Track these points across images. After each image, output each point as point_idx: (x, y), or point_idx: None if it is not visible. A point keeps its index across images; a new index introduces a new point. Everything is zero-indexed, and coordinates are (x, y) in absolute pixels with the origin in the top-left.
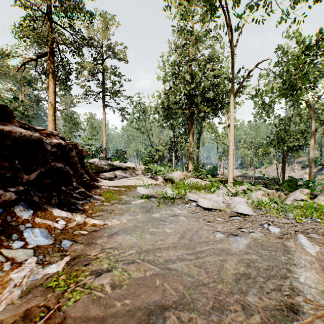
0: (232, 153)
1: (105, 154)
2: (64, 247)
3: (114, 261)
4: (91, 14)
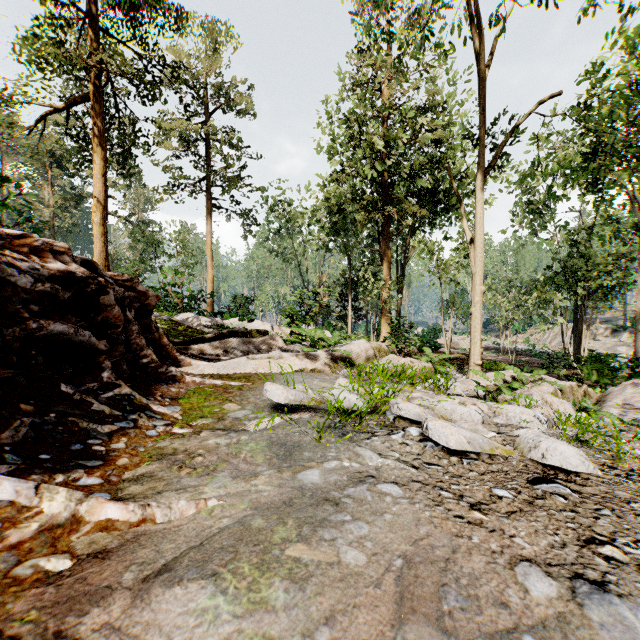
0: (479, 300)
1: (210, 305)
2: None
3: None
4: (181, 16)
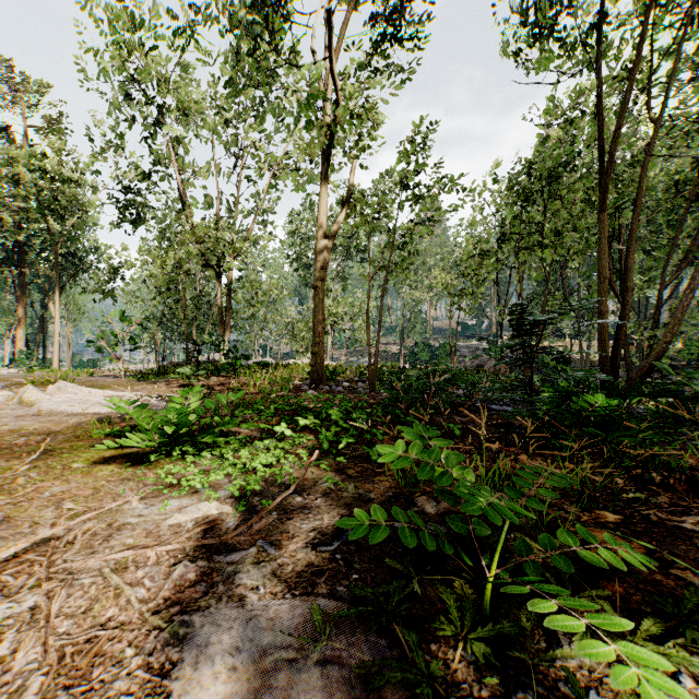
0: (58, 343)
1: None
2: None
3: None
4: None
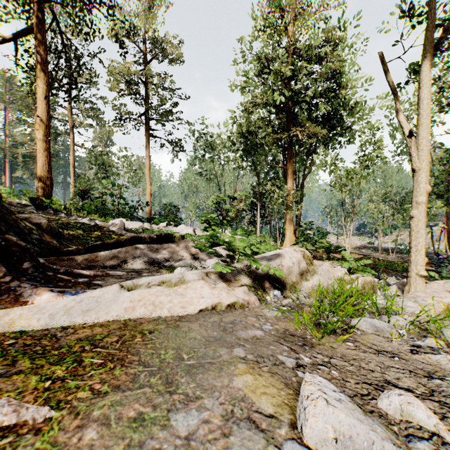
0: (423, 200)
1: (148, 213)
2: None
3: None
4: None
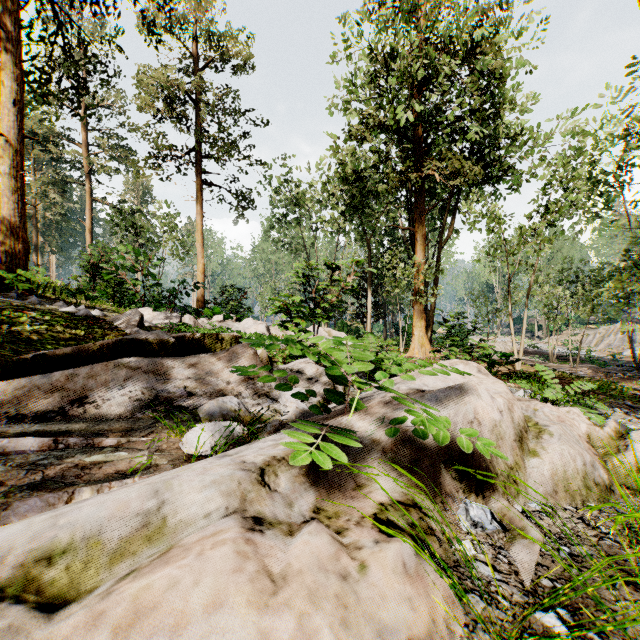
0: None
1: (201, 300)
2: None
3: None
4: None
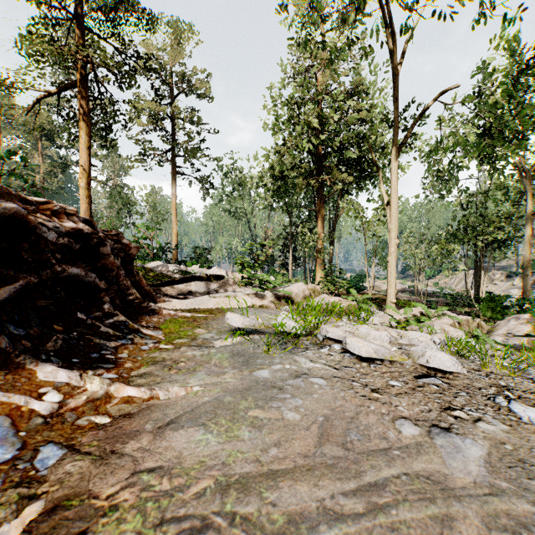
0: (394, 251)
1: (175, 254)
2: (40, 468)
3: (155, 523)
4: (152, 17)
